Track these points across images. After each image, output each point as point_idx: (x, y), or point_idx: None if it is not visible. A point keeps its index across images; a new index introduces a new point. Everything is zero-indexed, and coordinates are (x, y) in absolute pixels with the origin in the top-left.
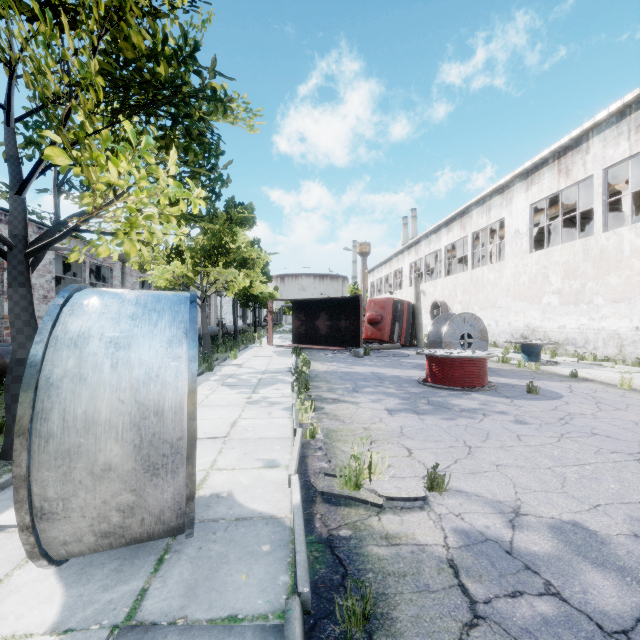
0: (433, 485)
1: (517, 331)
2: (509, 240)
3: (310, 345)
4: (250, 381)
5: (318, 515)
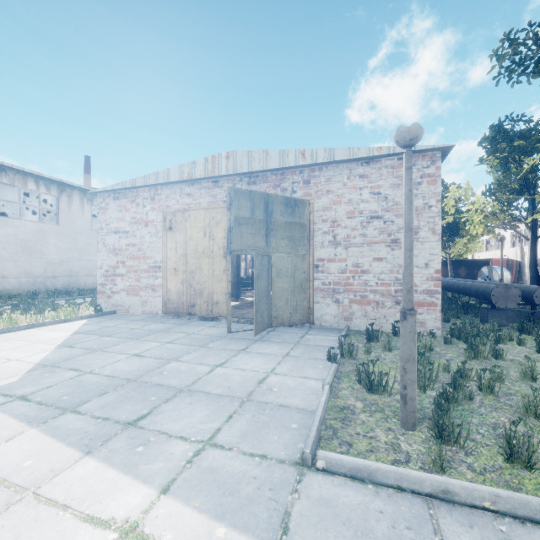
0: None
1: None
2: None
3: None
4: None
5: None
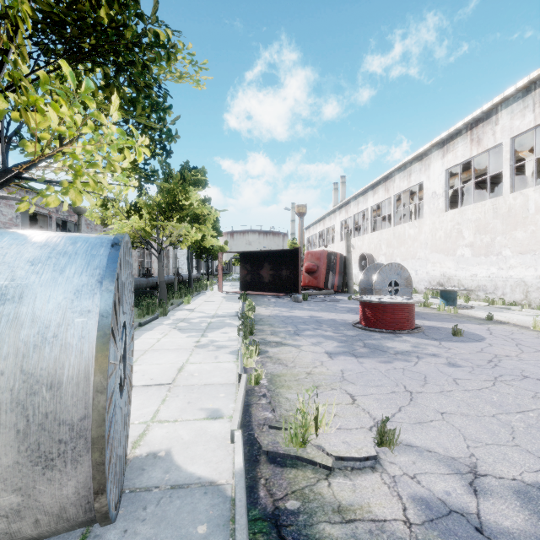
0: (383, 440)
1: (434, 279)
2: (427, 200)
3: (255, 291)
4: (200, 325)
5: (262, 480)
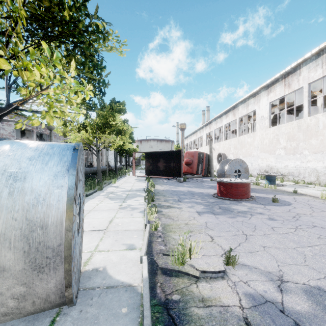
0: (228, 261)
1: (262, 168)
2: (258, 121)
3: (155, 176)
4: (122, 195)
5: (159, 284)
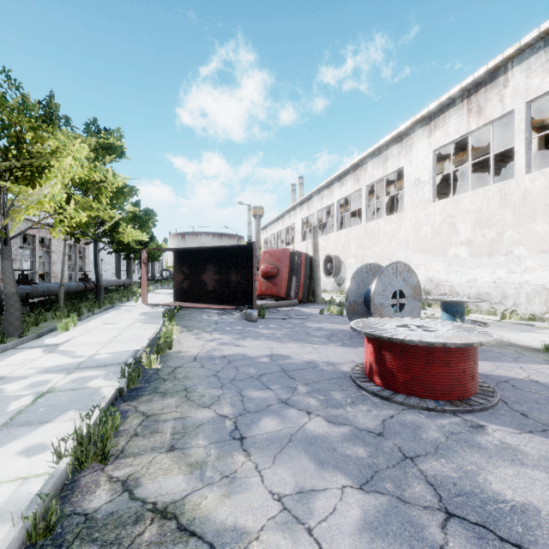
0: None
1: None
2: (408, 190)
3: (195, 303)
4: (4, 407)
5: None
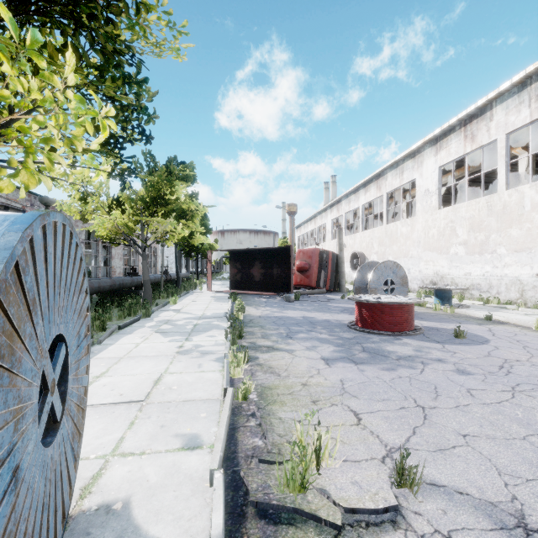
0: (402, 479)
1: (427, 278)
2: (420, 198)
3: (246, 291)
4: (185, 327)
5: None
